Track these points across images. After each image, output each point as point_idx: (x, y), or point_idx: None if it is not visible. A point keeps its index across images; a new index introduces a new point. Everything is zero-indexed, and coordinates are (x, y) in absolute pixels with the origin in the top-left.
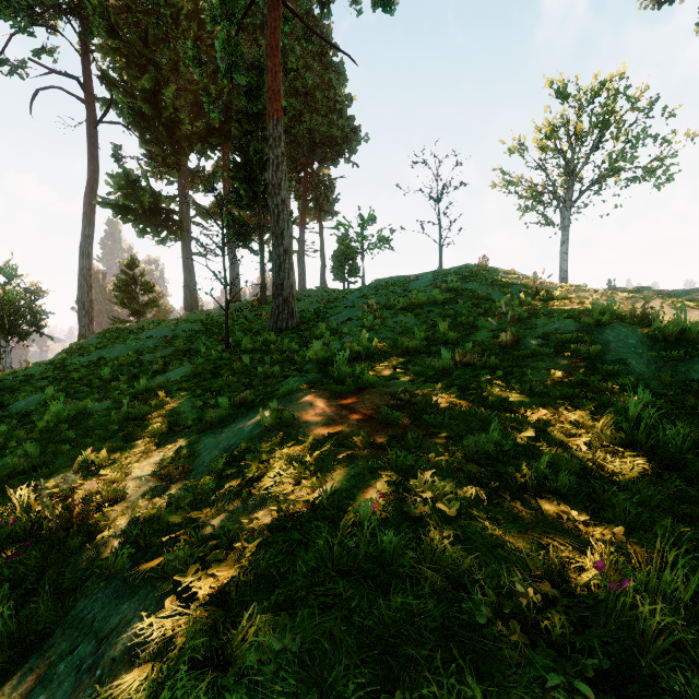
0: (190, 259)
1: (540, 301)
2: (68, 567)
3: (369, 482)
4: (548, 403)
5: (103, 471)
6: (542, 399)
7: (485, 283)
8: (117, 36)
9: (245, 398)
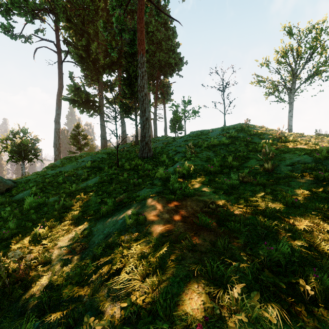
0: (103, 123)
1: (281, 143)
2: (10, 311)
3: (193, 286)
4: (307, 213)
5: (44, 241)
6: (301, 209)
7: (249, 133)
8: (70, 21)
9: (122, 198)
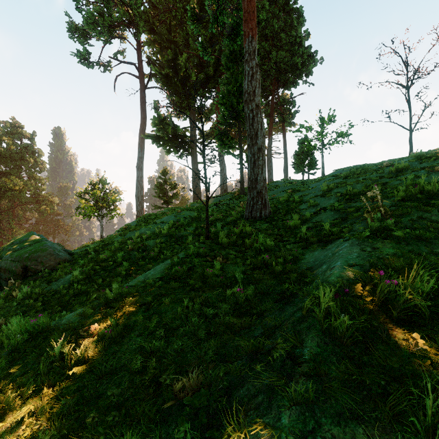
0: (196, 166)
1: None
2: None
3: None
4: None
5: None
6: None
7: None
8: (154, 31)
9: (193, 385)
